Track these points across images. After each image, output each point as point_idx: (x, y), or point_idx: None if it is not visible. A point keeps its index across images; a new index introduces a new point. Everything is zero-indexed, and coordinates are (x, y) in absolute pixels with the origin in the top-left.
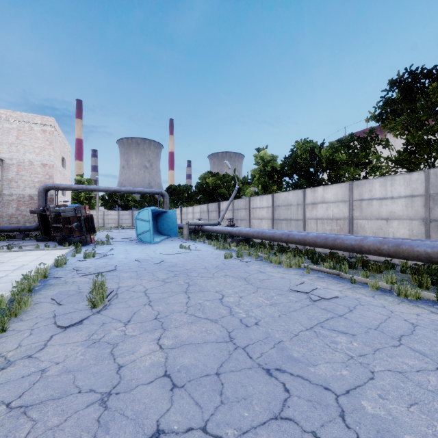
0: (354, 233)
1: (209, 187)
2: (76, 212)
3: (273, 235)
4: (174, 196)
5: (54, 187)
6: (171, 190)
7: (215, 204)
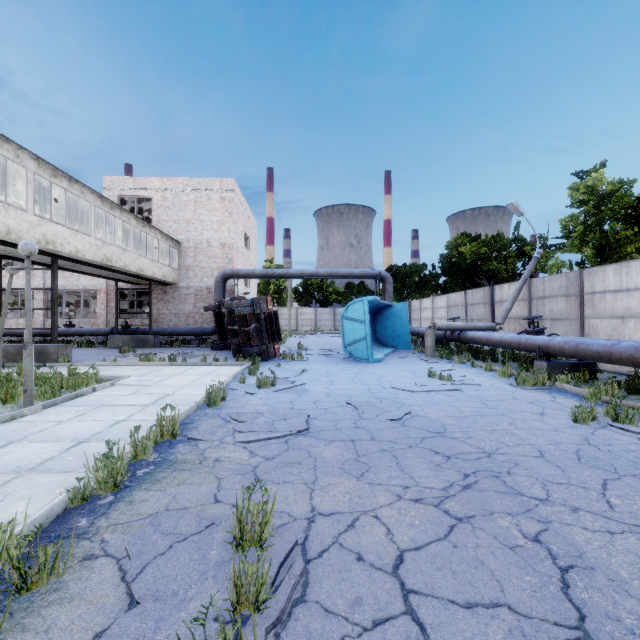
0: None
1: (465, 260)
2: (254, 307)
3: None
4: (396, 283)
5: (233, 273)
6: (392, 273)
7: (483, 291)
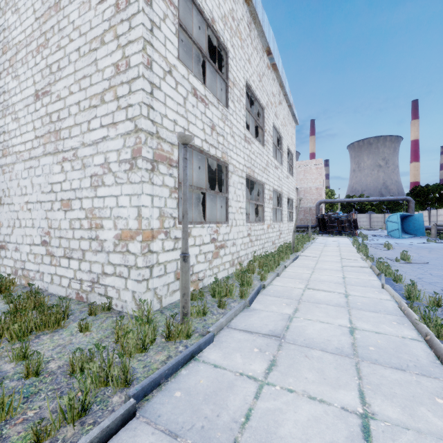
0: None
1: None
2: (348, 217)
3: None
4: (419, 198)
5: (324, 202)
6: (415, 192)
7: None
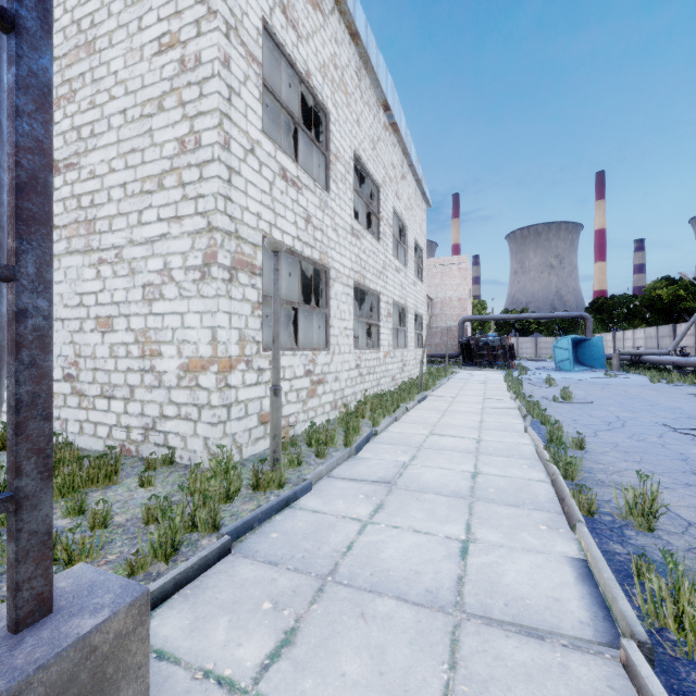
0: None
1: (663, 301)
2: (502, 342)
3: None
4: (602, 314)
5: (470, 319)
6: (597, 306)
7: (668, 328)
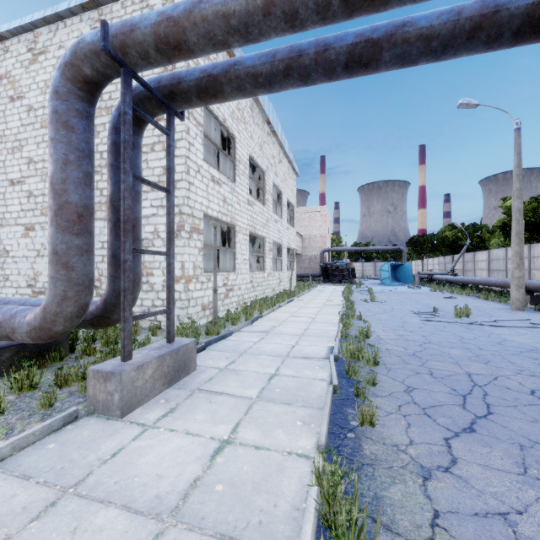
0: (530, 279)
1: (449, 239)
2: (347, 266)
3: (467, 280)
4: (416, 247)
5: (328, 250)
6: (413, 241)
7: (450, 257)
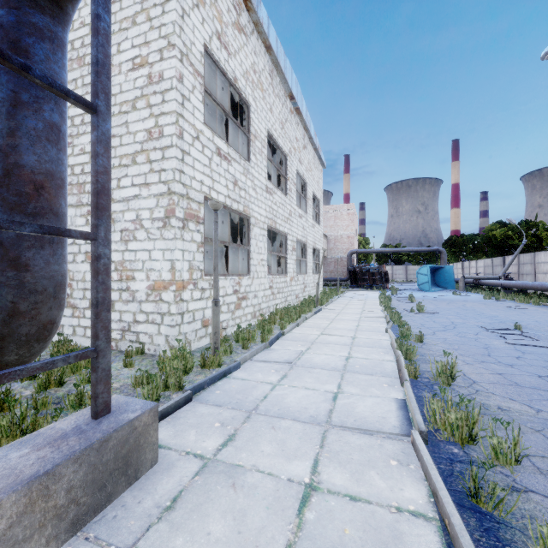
0: None
1: (497, 239)
2: (379, 269)
3: (532, 285)
4: (454, 249)
5: (356, 252)
6: (451, 242)
7: (500, 259)
